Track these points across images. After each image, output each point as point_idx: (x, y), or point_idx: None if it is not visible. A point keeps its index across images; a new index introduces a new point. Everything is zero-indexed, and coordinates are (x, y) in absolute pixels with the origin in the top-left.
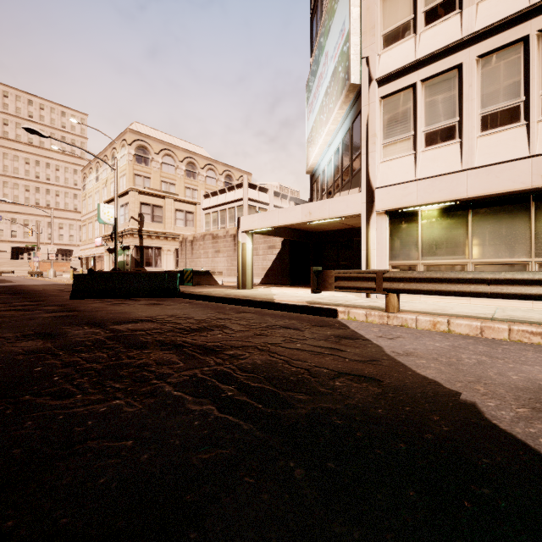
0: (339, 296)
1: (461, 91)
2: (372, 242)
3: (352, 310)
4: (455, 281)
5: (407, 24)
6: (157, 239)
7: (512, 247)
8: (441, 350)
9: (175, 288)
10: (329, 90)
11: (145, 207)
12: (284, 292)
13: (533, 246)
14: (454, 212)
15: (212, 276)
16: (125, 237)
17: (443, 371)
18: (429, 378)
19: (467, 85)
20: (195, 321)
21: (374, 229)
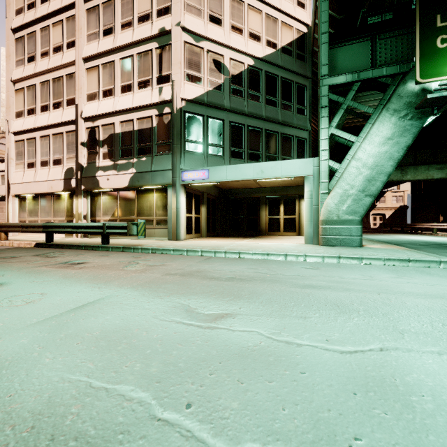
0: None
1: (36, 149)
2: (9, 209)
3: None
4: None
5: (22, 112)
6: None
7: (49, 214)
8: None
9: None
10: None
11: None
12: None
13: (53, 213)
14: (36, 198)
15: None
16: None
17: None
18: None
19: (37, 146)
20: None
21: (10, 203)
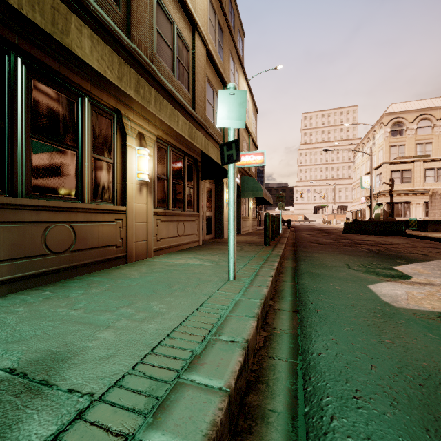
0: None
1: None
2: None
3: None
4: None
5: None
6: (406, 195)
7: None
8: None
9: (401, 231)
10: None
11: (394, 173)
12: None
13: None
14: None
15: None
16: (379, 197)
17: None
18: None
19: None
20: (391, 243)
21: None
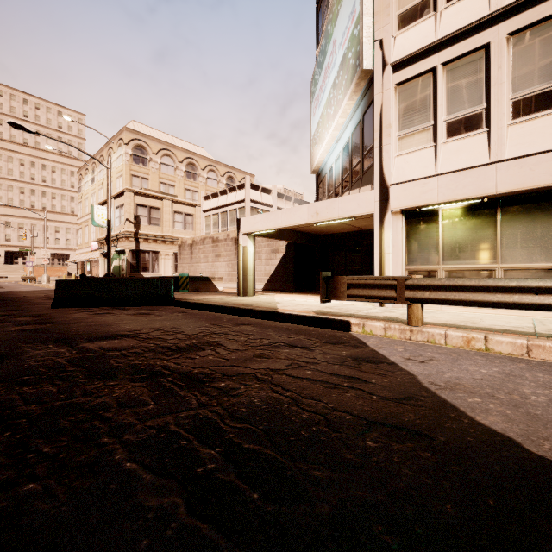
0: (349, 305)
1: (488, 74)
2: (386, 245)
3: (368, 322)
4: (494, 290)
5: (426, 2)
6: (155, 242)
7: (549, 250)
8: (492, 380)
9: (169, 295)
10: (337, 80)
11: (141, 208)
12: (288, 300)
13: None
14: (480, 211)
15: (211, 282)
16: (120, 240)
17: (511, 418)
18: (498, 431)
19: (495, 66)
20: (184, 336)
21: (389, 230)
